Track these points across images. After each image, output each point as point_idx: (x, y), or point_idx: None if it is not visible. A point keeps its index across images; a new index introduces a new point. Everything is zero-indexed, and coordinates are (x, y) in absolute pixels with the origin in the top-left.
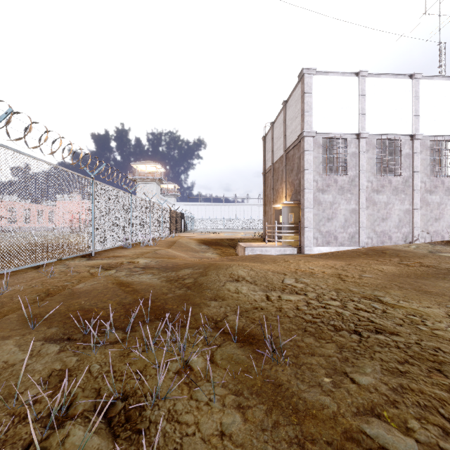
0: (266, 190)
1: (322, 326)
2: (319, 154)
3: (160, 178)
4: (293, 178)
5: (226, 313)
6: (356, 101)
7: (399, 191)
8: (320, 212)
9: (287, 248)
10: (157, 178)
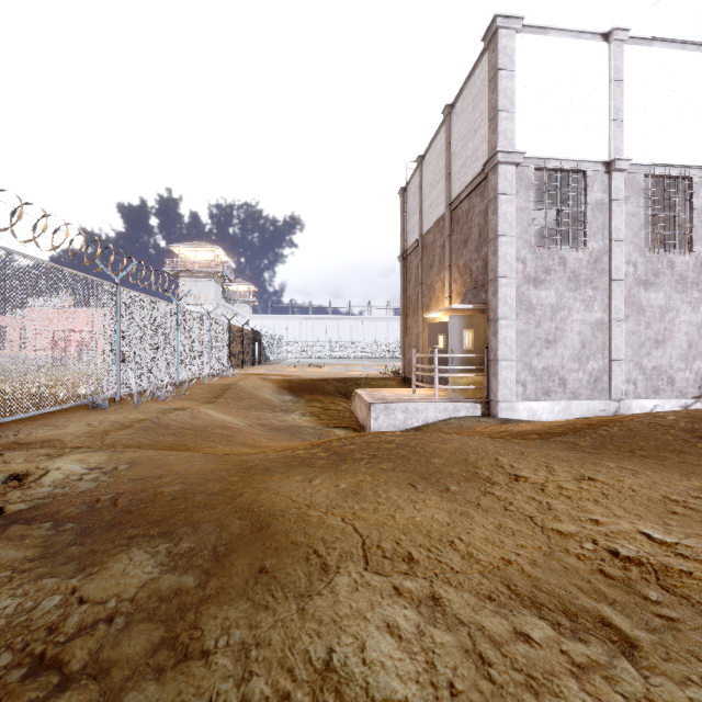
0: (408, 287)
1: None
2: (529, 202)
3: (221, 272)
4: (469, 258)
5: None
6: (603, 93)
7: (689, 284)
8: (532, 327)
9: (460, 404)
10: (215, 272)
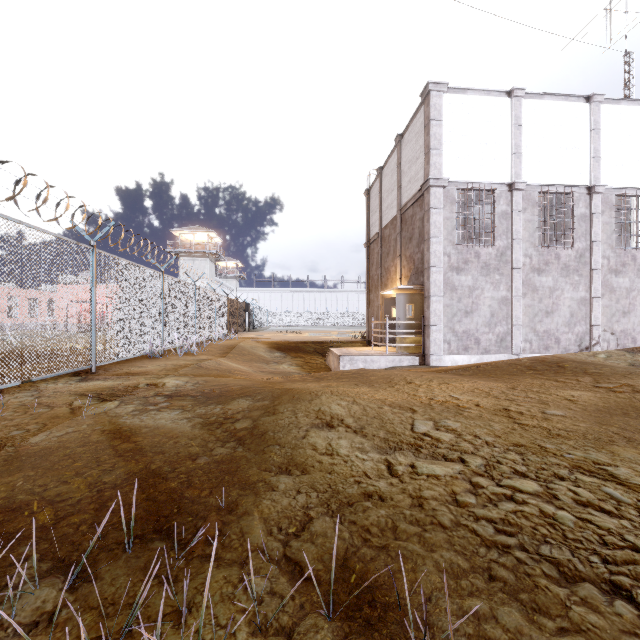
0: (371, 269)
1: (527, 563)
2: (453, 213)
3: (215, 252)
4: (412, 251)
5: (309, 510)
6: (507, 134)
7: (571, 271)
8: (455, 302)
9: (404, 357)
10: (210, 252)
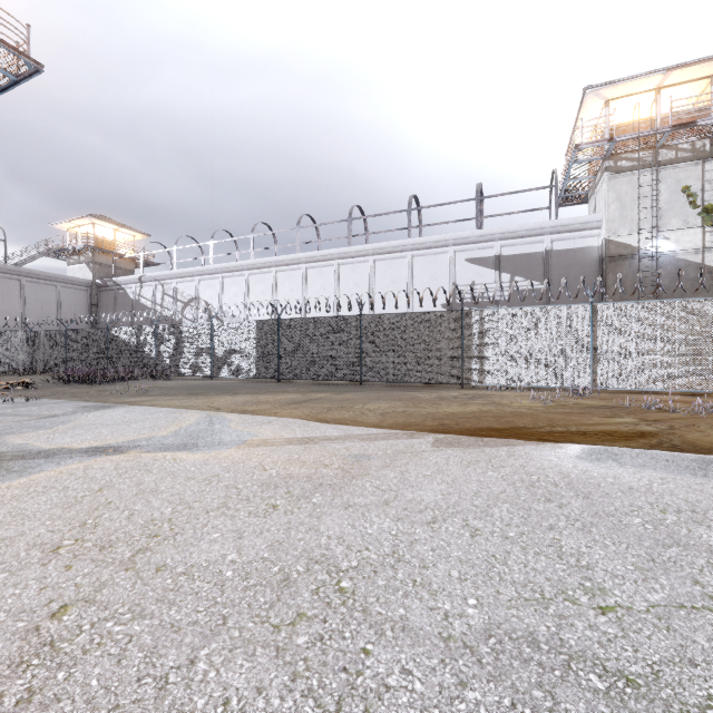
0: None
1: None
2: None
3: None
4: None
5: None
6: None
7: None
8: None
9: None
10: None
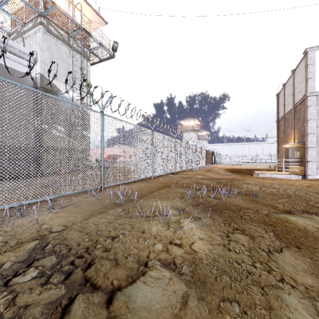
0: (279, 133)
1: (277, 194)
2: None
3: (197, 129)
4: (300, 126)
5: (241, 191)
6: None
7: None
8: None
9: (292, 175)
10: (195, 129)
